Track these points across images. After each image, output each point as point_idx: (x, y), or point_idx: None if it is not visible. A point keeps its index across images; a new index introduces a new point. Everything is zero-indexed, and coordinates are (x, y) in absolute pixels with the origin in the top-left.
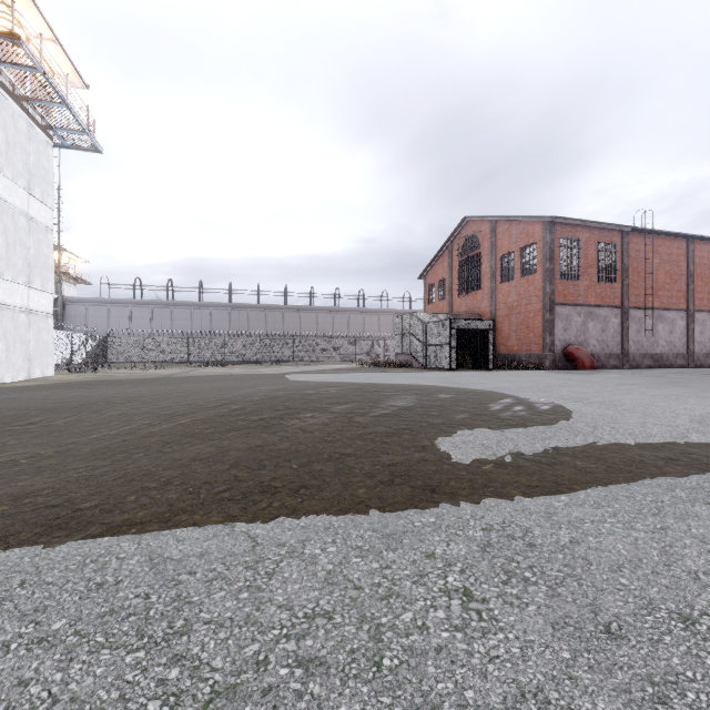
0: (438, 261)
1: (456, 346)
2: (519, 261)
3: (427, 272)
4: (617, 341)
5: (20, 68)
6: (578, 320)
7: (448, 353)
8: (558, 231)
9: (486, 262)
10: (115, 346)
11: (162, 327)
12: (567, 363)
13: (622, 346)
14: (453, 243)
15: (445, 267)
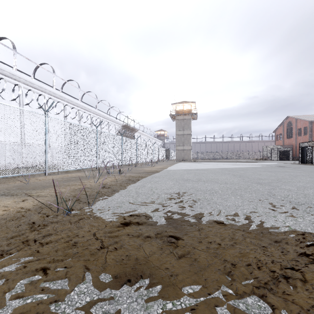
0: (279, 127)
1: (279, 155)
2: (303, 131)
3: (275, 130)
4: None
5: (194, 115)
6: None
7: (277, 156)
8: None
9: (294, 130)
10: None
11: None
12: None
13: None
14: (284, 123)
15: (281, 130)
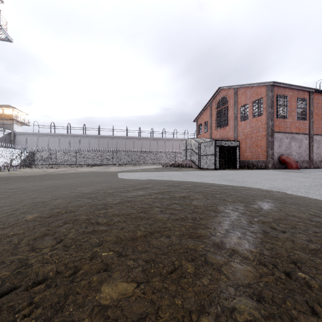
0: (204, 112)
1: (218, 156)
2: (252, 109)
3: (198, 118)
4: (307, 153)
5: None
6: (286, 141)
7: (214, 159)
8: (275, 90)
9: (231, 111)
10: (38, 156)
11: (64, 147)
12: (280, 165)
13: (310, 156)
14: (212, 102)
15: (208, 115)
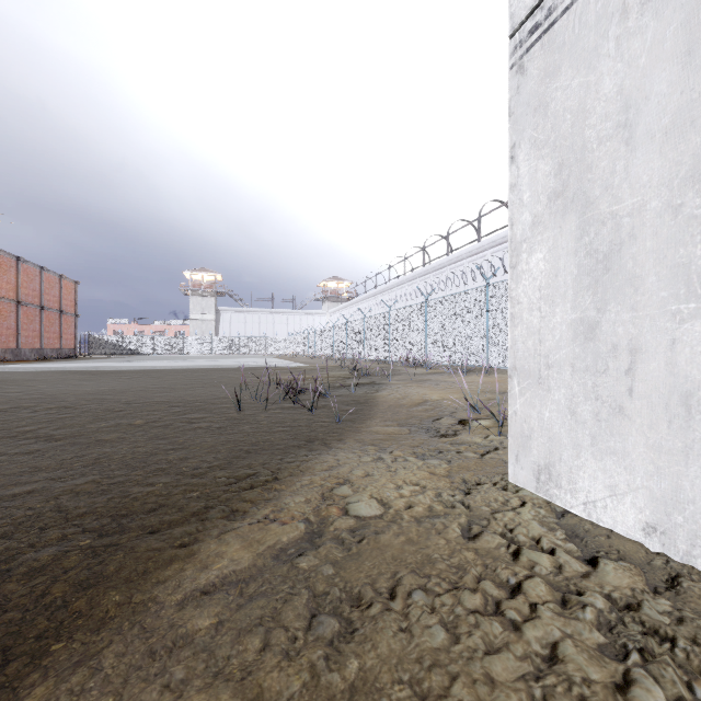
0: None
1: None
2: None
3: None
4: None
5: None
6: None
7: None
8: None
9: None
10: None
11: None
12: None
13: None
14: None
15: None
